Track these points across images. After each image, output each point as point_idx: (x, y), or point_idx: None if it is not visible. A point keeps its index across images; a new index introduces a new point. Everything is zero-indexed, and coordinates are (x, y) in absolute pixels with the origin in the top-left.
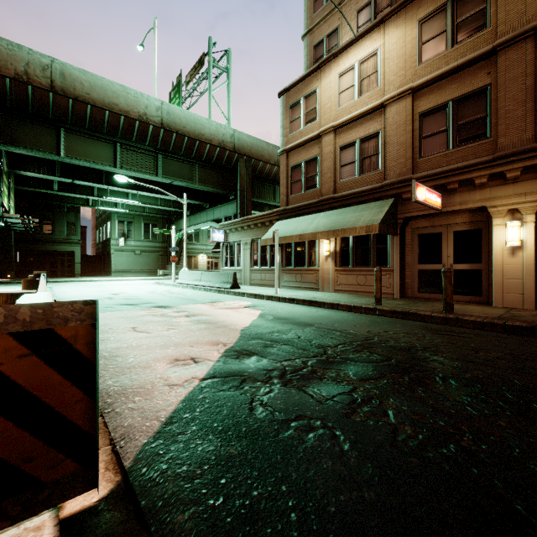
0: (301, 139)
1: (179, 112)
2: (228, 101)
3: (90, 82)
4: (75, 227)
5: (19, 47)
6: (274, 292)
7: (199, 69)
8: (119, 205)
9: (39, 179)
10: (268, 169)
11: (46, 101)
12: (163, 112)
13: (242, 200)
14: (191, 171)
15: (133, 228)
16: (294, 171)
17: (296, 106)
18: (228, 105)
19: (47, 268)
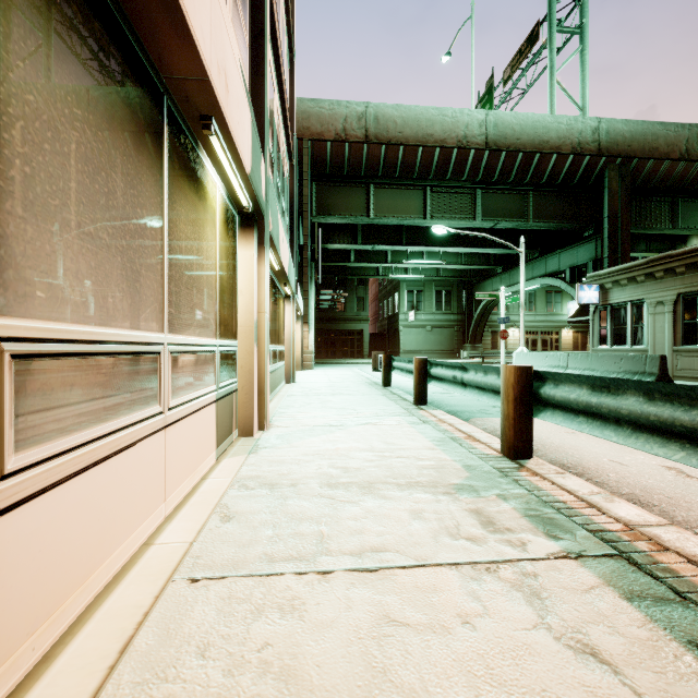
0: None
1: (510, 120)
2: (582, 78)
3: (402, 117)
4: (364, 302)
5: (338, 104)
6: None
7: (528, 50)
8: (409, 272)
9: (338, 252)
10: (664, 170)
11: (360, 157)
12: (488, 126)
13: (611, 234)
14: (522, 204)
15: (423, 298)
16: None
17: None
18: (582, 84)
19: (339, 349)
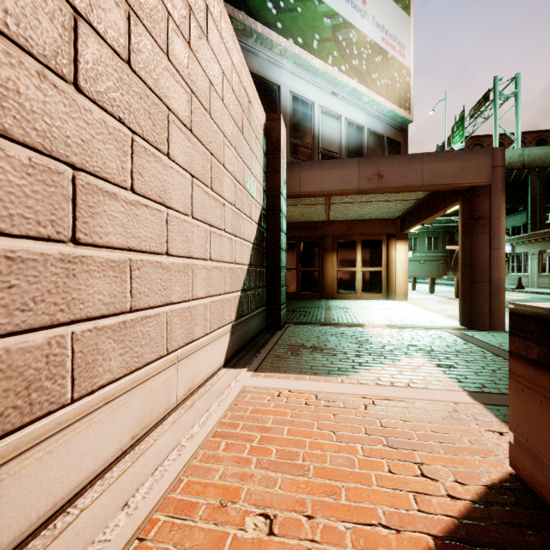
0: None
1: None
2: (516, 122)
3: None
4: None
5: None
6: None
7: (483, 104)
8: None
9: None
10: None
11: None
12: None
13: (532, 211)
14: None
15: (418, 243)
16: None
17: None
18: (516, 125)
19: None
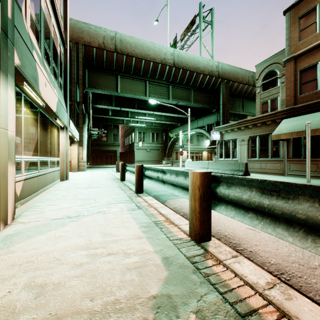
0: (318, 42)
1: (184, 55)
2: (212, 44)
3: (134, 43)
4: (117, 137)
5: (100, 28)
6: (297, 180)
7: (191, 27)
8: (139, 123)
9: (103, 110)
10: (241, 87)
11: (112, 59)
12: (174, 56)
13: (223, 111)
14: (189, 95)
15: (146, 136)
16: (304, 73)
17: (309, 14)
18: (212, 46)
19: (104, 160)
